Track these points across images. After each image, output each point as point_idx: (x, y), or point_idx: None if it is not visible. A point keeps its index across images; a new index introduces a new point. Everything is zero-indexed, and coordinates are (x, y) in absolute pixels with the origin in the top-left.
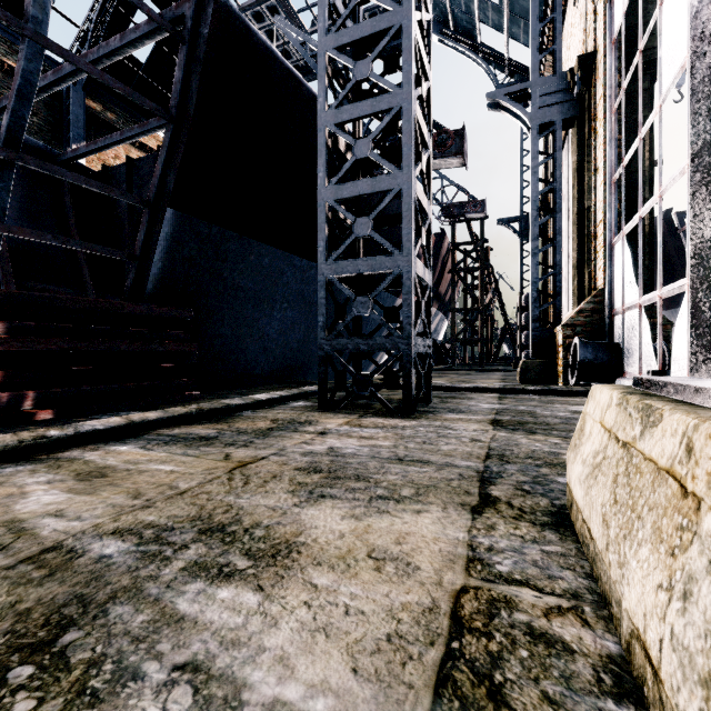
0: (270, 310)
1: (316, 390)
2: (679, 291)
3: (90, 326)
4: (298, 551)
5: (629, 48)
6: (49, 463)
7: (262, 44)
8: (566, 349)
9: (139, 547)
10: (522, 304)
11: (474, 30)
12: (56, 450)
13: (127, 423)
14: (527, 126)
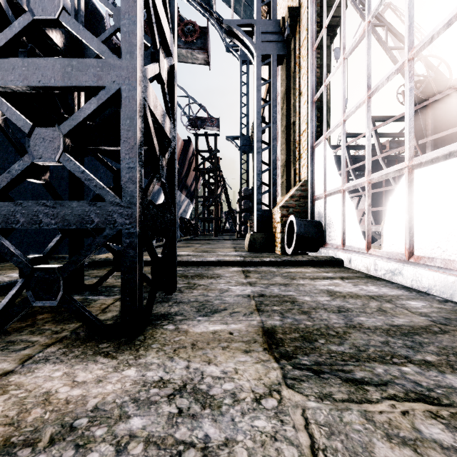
0: None
1: (17, 279)
2: (395, 175)
3: None
4: None
5: (319, 12)
6: None
7: None
8: (282, 225)
9: None
10: (242, 195)
11: (211, 0)
12: None
13: None
14: (252, 55)
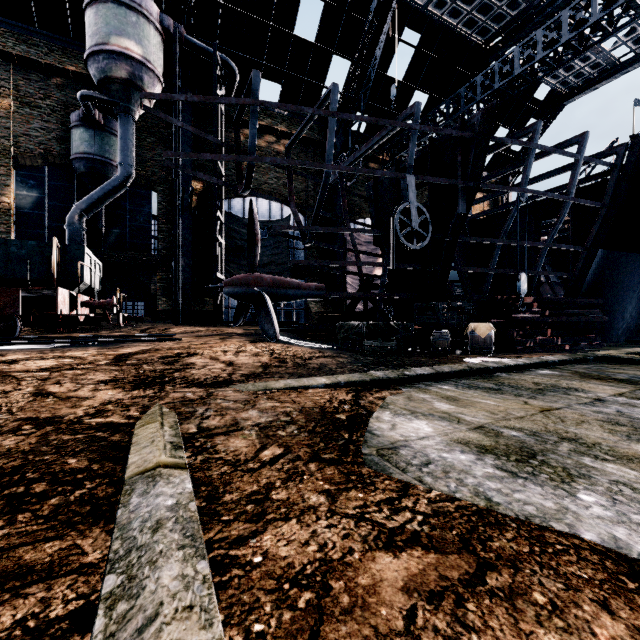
0: (632, 293)
1: None
2: None
3: (568, 310)
4: None
5: None
6: None
7: None
8: None
9: None
10: None
11: None
12: None
13: None
14: None
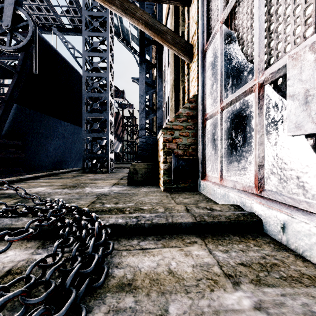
0: (51, 141)
1: (77, 169)
2: None
3: None
4: (97, 183)
5: None
6: (29, 182)
7: (54, 50)
8: None
9: (74, 184)
10: None
11: (130, 41)
12: (24, 181)
13: (35, 176)
14: None
